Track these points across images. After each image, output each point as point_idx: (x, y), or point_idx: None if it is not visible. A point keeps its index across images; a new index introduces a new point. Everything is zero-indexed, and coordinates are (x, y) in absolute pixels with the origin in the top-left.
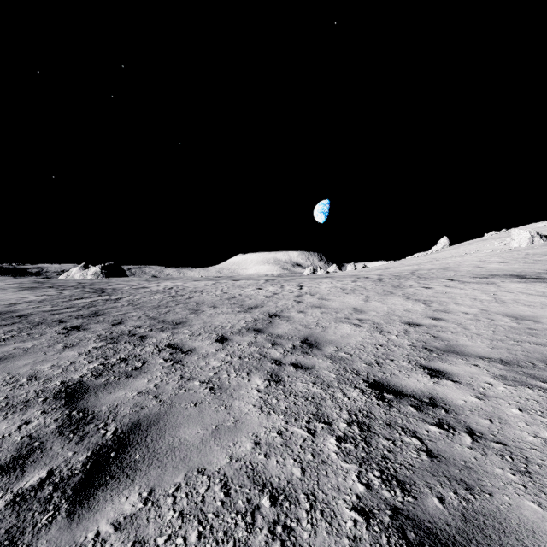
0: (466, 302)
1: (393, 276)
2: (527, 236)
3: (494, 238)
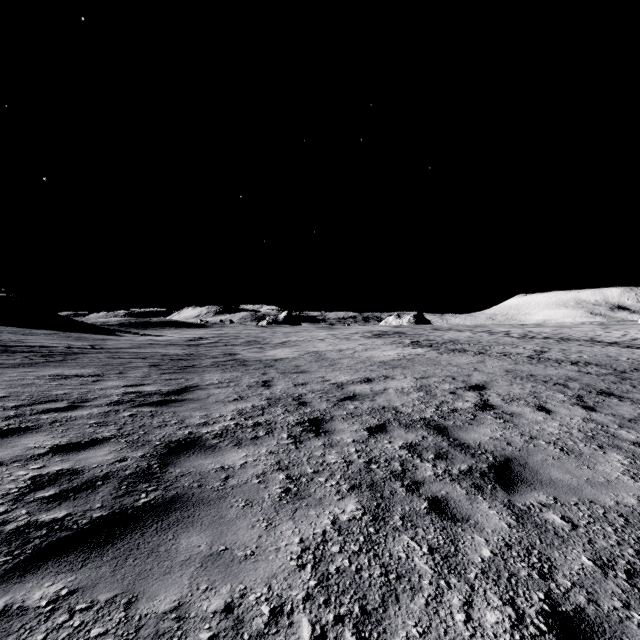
0: None
1: None
2: None
3: None
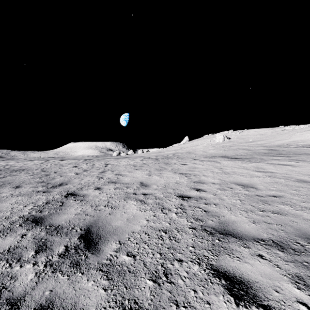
0: (209, 174)
1: (164, 157)
2: (222, 137)
3: (208, 137)
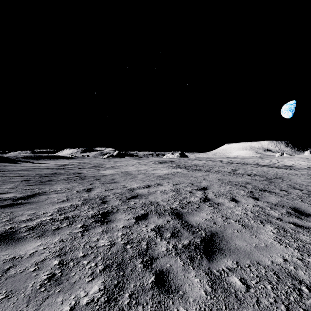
0: None
1: None
2: None
3: None
